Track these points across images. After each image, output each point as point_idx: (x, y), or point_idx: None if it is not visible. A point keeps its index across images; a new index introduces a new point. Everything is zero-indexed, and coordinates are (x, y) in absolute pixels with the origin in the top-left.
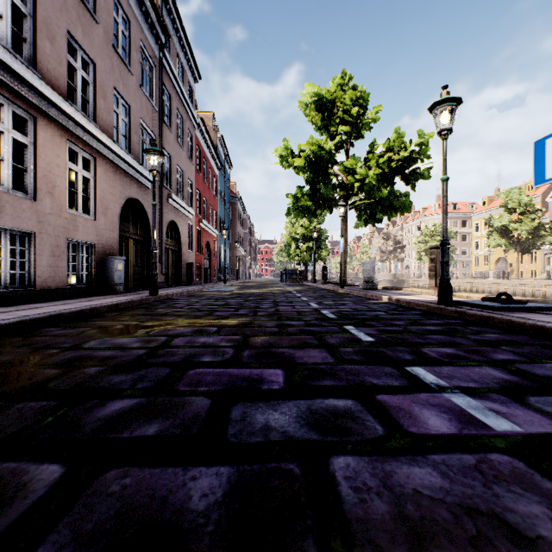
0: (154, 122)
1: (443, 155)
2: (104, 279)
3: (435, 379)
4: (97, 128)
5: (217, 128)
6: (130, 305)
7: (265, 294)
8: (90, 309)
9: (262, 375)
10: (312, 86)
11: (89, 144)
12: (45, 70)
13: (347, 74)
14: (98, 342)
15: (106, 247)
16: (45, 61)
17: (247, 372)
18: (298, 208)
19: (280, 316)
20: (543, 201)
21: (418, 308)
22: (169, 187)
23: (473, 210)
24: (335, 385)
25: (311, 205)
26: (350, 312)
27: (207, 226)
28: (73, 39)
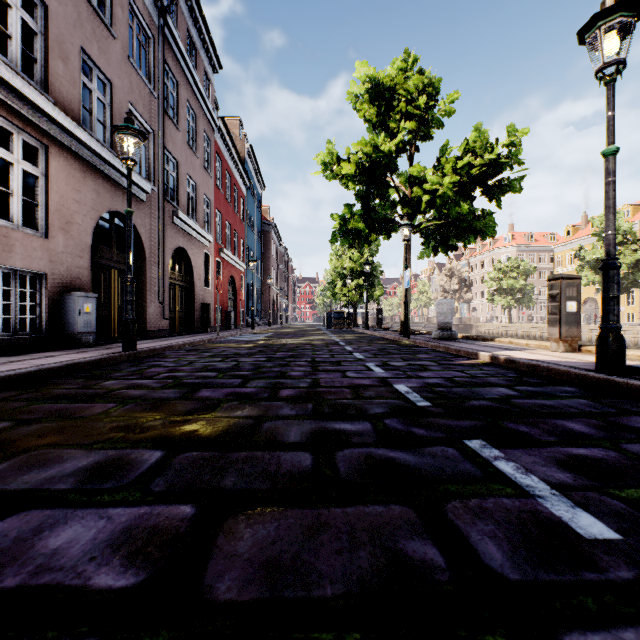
0: (152, 111)
1: (608, 110)
2: (62, 325)
3: None
4: (45, 99)
5: (246, 137)
6: (72, 371)
7: (300, 347)
8: None
9: None
10: (366, 67)
11: (34, 123)
12: None
13: (410, 55)
14: None
15: (68, 278)
16: None
17: None
18: (347, 232)
19: (320, 403)
20: None
21: (558, 377)
22: (176, 203)
23: (553, 241)
24: None
25: (364, 228)
26: (449, 389)
27: (231, 257)
28: None
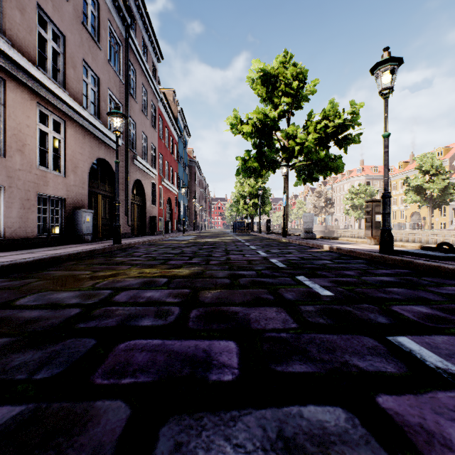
0: (121, 93)
1: (385, 113)
2: (74, 229)
3: (438, 359)
4: (66, 94)
5: (178, 102)
6: (92, 254)
7: (217, 243)
8: (48, 258)
9: (210, 352)
10: (258, 63)
11: (59, 108)
12: (15, 37)
13: (288, 53)
14: (34, 298)
15: (76, 201)
16: (15, 29)
17: (192, 345)
18: (246, 169)
19: (231, 266)
20: (451, 164)
21: (360, 256)
22: (135, 150)
23: (391, 172)
24: (310, 374)
25: (257, 166)
26: (298, 261)
27: (168, 185)
28: (44, 12)
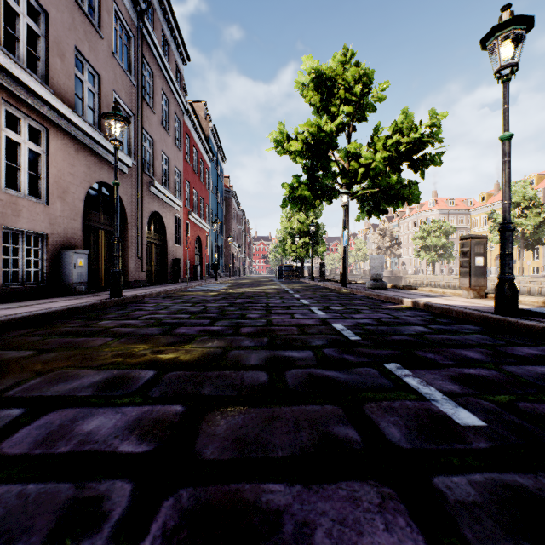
0: (132, 98)
1: (504, 103)
2: (60, 276)
3: None
4: (47, 90)
5: (210, 118)
6: (72, 313)
7: (256, 295)
8: None
9: None
10: (311, 60)
11: (37, 110)
12: None
13: (348, 50)
14: None
15: (64, 238)
16: None
17: None
18: (295, 199)
19: (273, 337)
20: None
21: (465, 318)
22: (152, 174)
23: (471, 205)
24: None
25: (309, 195)
26: (376, 327)
27: (197, 219)
28: None
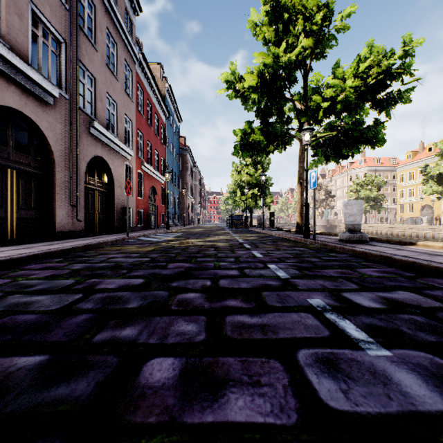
0: (63, 21)
1: None
2: None
3: None
4: None
5: (166, 81)
6: None
7: (202, 252)
8: None
9: None
10: None
11: None
12: None
13: None
14: None
15: None
16: None
17: None
18: (247, 145)
19: None
20: None
21: None
22: (94, 116)
23: (395, 164)
24: None
25: (263, 140)
26: None
27: (151, 171)
28: None
